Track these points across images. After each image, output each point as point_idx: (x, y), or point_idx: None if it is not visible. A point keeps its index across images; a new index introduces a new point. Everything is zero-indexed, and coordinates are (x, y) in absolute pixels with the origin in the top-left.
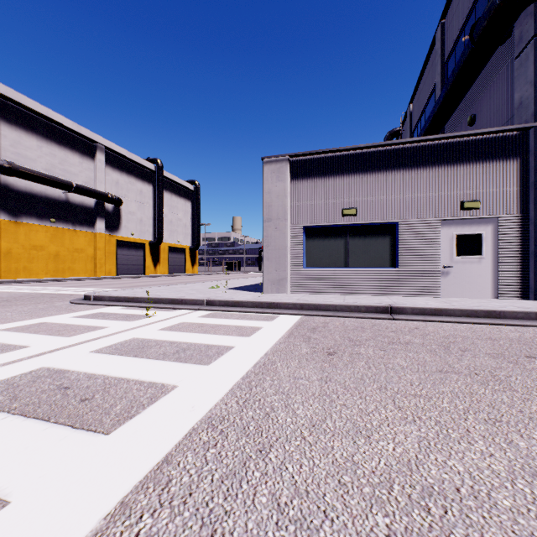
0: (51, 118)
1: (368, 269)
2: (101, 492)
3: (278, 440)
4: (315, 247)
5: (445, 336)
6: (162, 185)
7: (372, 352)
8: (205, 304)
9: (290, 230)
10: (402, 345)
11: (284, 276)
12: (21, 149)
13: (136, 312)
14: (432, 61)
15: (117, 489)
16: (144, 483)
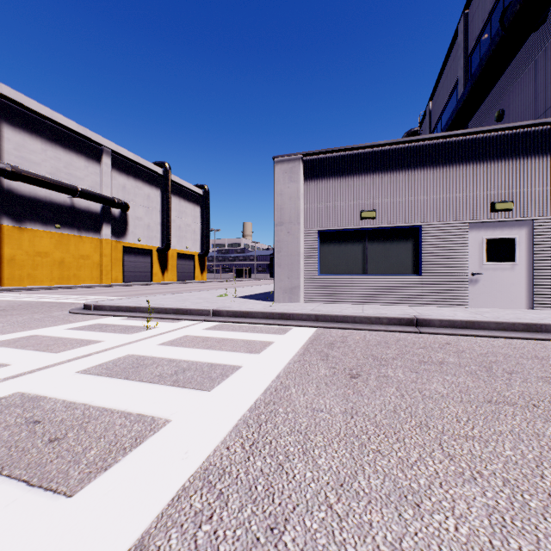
0: (56, 121)
1: (389, 277)
2: None
3: (295, 509)
4: (331, 253)
5: (484, 353)
6: (170, 189)
7: (402, 375)
8: (211, 314)
9: (304, 234)
10: (435, 365)
11: (296, 284)
12: (25, 153)
13: (137, 323)
14: (454, 55)
15: None
16: None
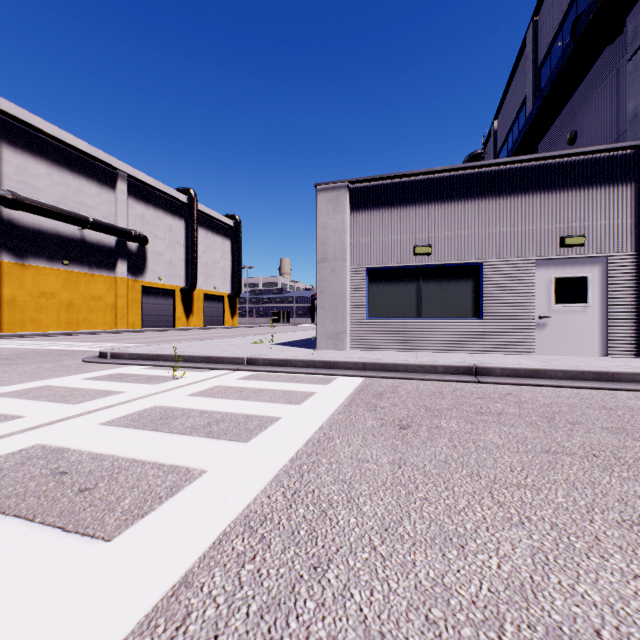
0: (63, 140)
1: (446, 321)
2: (91, 633)
3: (338, 550)
4: (381, 294)
5: (547, 404)
6: (196, 220)
7: (456, 426)
8: (245, 363)
9: (350, 272)
10: (493, 416)
11: (342, 329)
12: (27, 178)
13: (161, 373)
14: (522, 68)
15: (114, 628)
16: (152, 619)
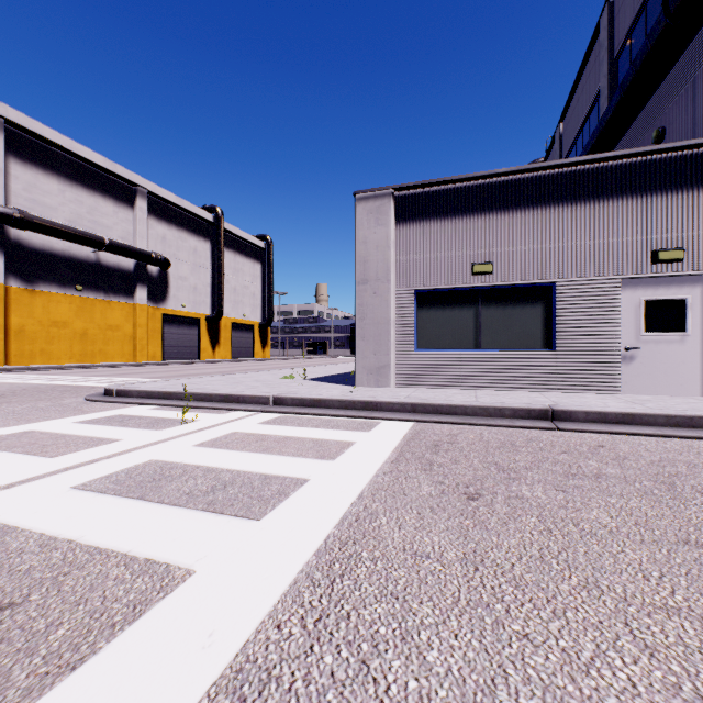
0: (77, 153)
1: (510, 352)
2: None
3: None
4: (432, 321)
5: (656, 461)
6: (222, 241)
7: (543, 495)
8: (271, 402)
9: (395, 296)
10: (590, 479)
11: (386, 362)
12: (37, 194)
13: (170, 415)
14: (594, 60)
15: None
16: None
